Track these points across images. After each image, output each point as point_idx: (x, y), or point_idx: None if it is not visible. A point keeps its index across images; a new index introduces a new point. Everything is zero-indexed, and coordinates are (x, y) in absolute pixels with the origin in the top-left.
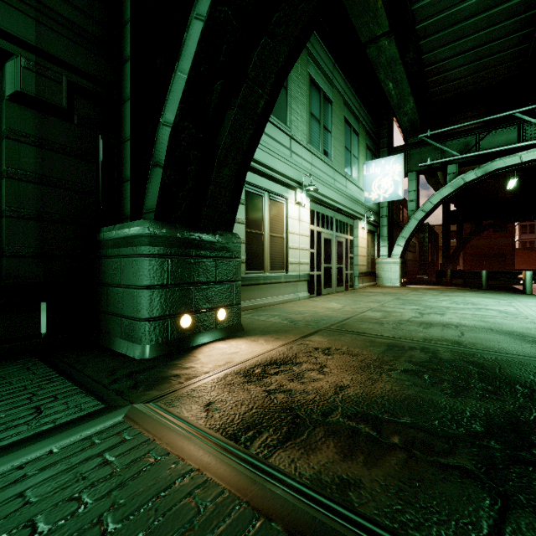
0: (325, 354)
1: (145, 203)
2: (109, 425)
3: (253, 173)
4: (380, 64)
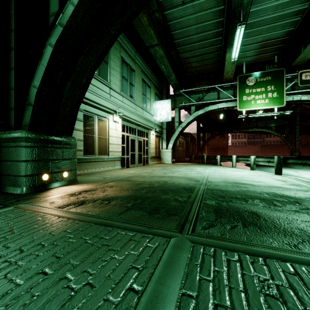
0: (110, 187)
1: (23, 121)
2: (7, 209)
3: (88, 106)
4: (157, 57)
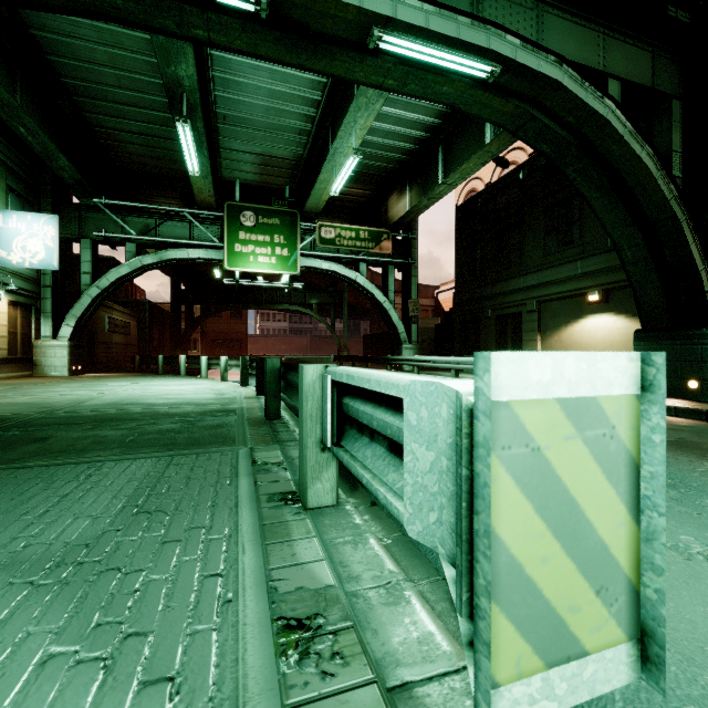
0: None
1: None
2: None
3: None
4: None
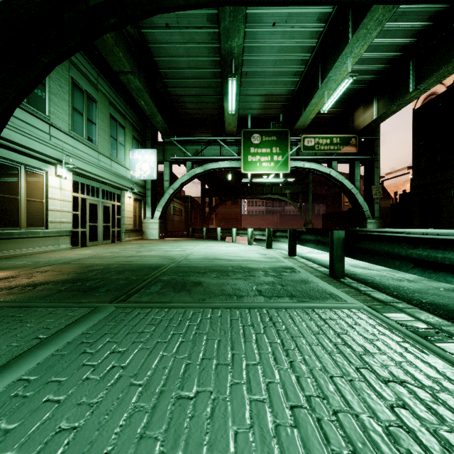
0: (41, 273)
1: None
2: None
3: (6, 150)
4: (132, 88)
